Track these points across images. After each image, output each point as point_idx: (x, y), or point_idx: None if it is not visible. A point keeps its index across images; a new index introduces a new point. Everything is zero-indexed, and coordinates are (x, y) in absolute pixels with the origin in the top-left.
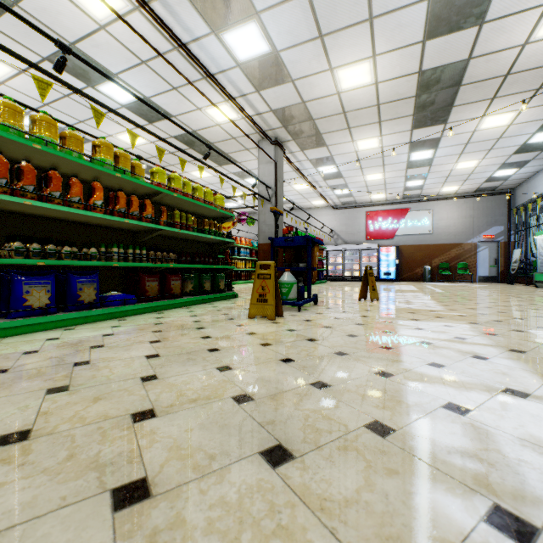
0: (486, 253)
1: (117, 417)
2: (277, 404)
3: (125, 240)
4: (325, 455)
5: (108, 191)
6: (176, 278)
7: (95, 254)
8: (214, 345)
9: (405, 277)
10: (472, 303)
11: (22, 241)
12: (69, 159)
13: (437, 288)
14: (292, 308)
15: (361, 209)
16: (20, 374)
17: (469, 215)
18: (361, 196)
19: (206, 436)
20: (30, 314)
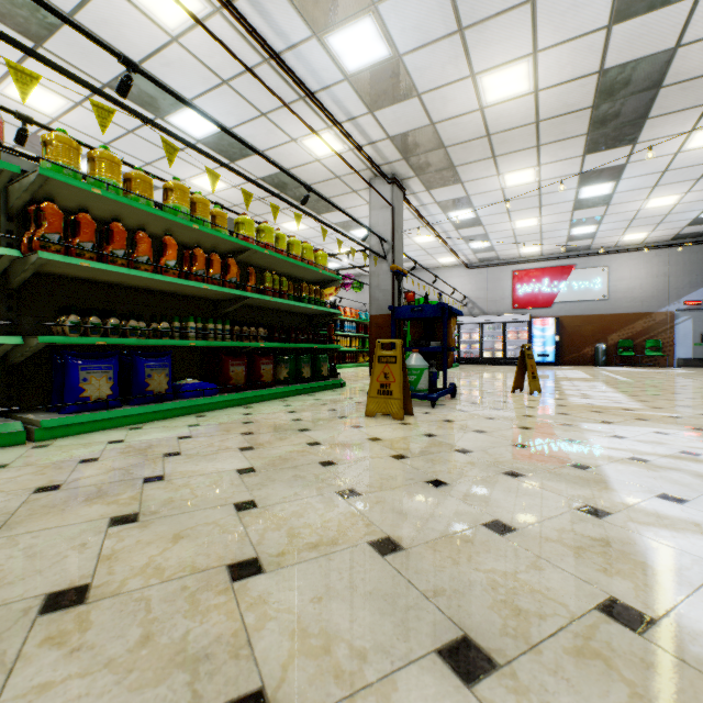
0: (689, 326)
1: (208, 569)
2: (442, 558)
3: (204, 312)
4: (549, 664)
5: (182, 248)
6: (268, 361)
7: (167, 331)
8: (327, 456)
9: (568, 360)
10: (682, 398)
11: (78, 314)
12: (135, 207)
13: (618, 375)
14: (422, 402)
15: (506, 267)
16: (76, 493)
17: (663, 272)
18: (507, 250)
19: (344, 613)
20: (87, 408)
